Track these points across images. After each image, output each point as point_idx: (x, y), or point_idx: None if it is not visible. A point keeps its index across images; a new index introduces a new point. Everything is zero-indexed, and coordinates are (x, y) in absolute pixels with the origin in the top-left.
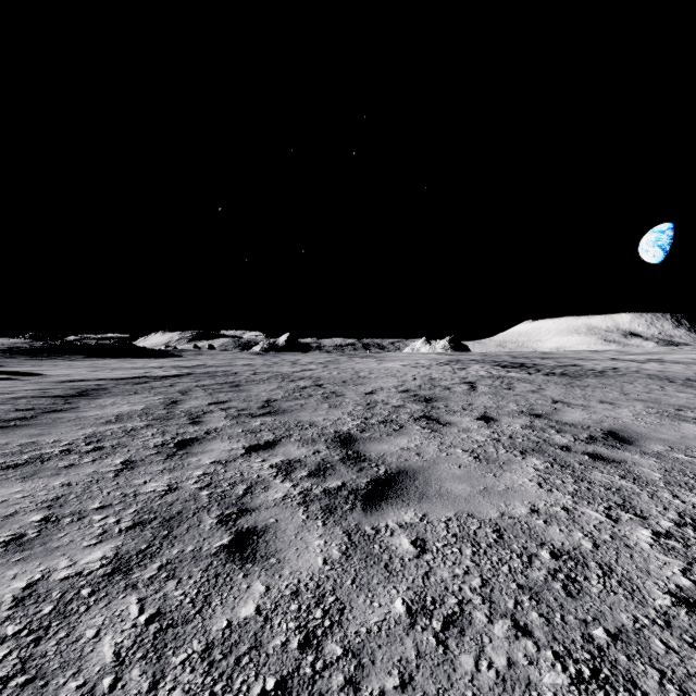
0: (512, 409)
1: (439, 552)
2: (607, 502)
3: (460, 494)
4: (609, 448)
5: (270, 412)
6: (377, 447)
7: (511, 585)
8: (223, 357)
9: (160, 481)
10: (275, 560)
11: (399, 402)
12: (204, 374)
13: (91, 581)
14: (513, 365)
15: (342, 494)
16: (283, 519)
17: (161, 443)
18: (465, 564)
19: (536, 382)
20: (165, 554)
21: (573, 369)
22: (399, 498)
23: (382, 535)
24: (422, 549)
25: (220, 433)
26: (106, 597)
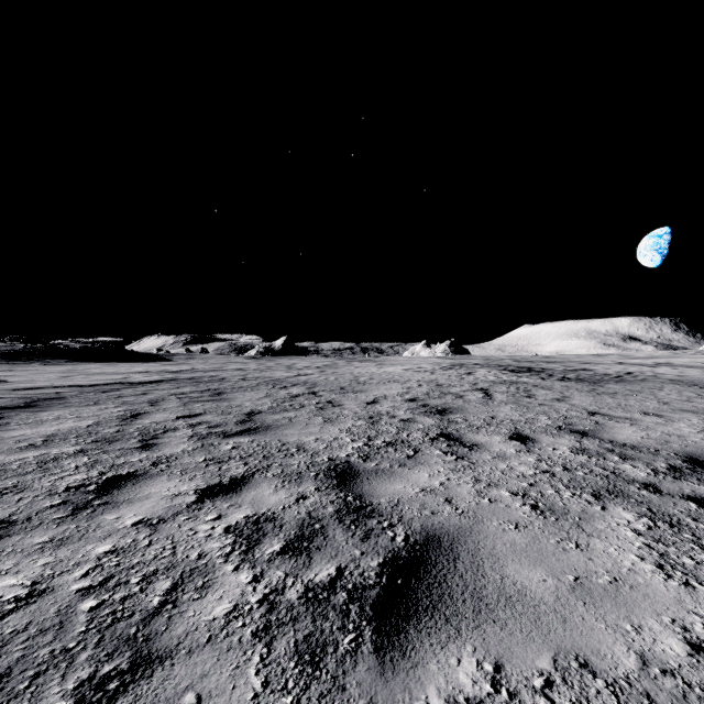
0: (546, 424)
1: None
2: None
3: (541, 596)
4: None
5: (249, 429)
6: (388, 487)
7: None
8: (216, 361)
9: (25, 571)
10: None
11: (408, 415)
12: (188, 380)
13: None
14: (521, 370)
15: (336, 601)
16: (213, 693)
17: (79, 483)
18: None
19: (555, 388)
20: None
21: (586, 373)
22: (439, 611)
23: None
24: None
25: (172, 464)
26: None
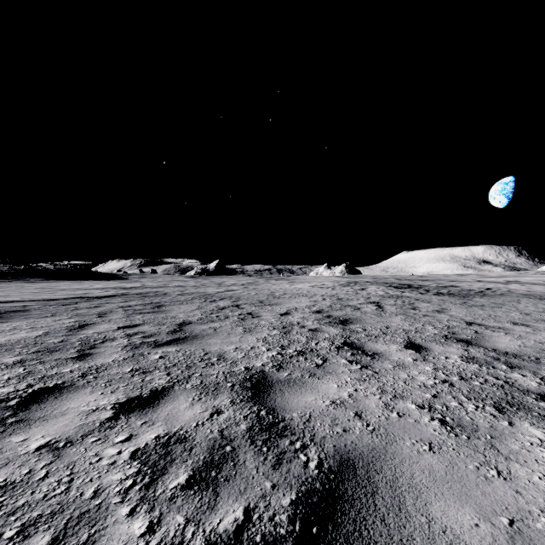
0: (434, 333)
1: None
2: None
3: None
4: None
5: (178, 339)
6: (300, 399)
7: None
8: (162, 279)
9: None
10: None
11: (315, 325)
12: (136, 295)
13: None
14: (403, 286)
15: None
16: None
17: (2, 397)
18: None
19: (434, 301)
20: None
21: (455, 289)
22: None
23: None
24: None
25: (99, 374)
26: None
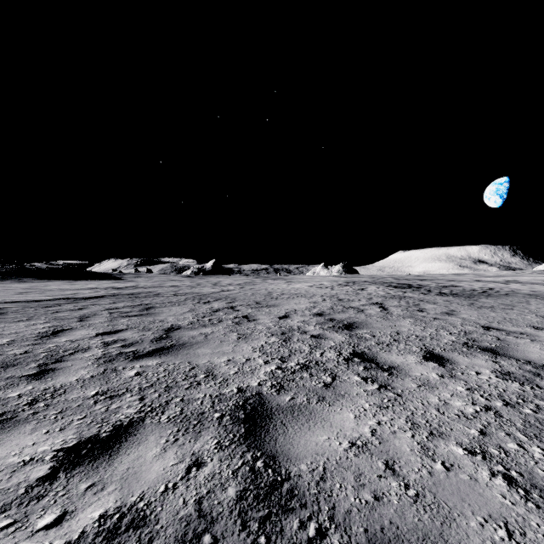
0: (452, 340)
1: None
2: None
3: None
4: None
5: (162, 349)
6: (308, 440)
7: None
8: (157, 279)
9: None
10: None
11: (318, 330)
12: (127, 295)
13: None
14: (403, 286)
15: None
16: None
17: None
18: None
19: (439, 302)
20: None
21: (457, 289)
22: None
23: None
24: None
25: (53, 401)
26: None
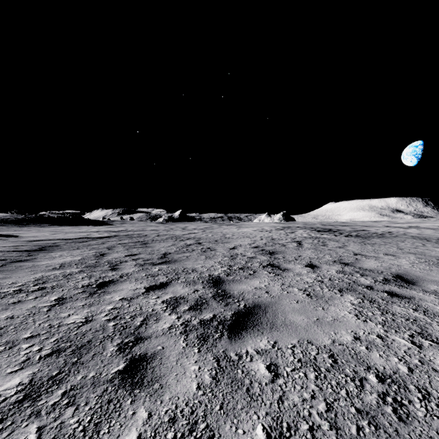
0: (328, 259)
1: (289, 377)
2: (409, 331)
3: (300, 324)
4: (400, 287)
5: (165, 262)
6: (238, 287)
7: (351, 409)
8: (139, 225)
9: (80, 314)
10: (158, 386)
11: (252, 255)
12: (125, 236)
13: (3, 408)
14: (324, 230)
15: (213, 324)
16: (168, 346)
17: (87, 284)
18: (311, 389)
19: (341, 241)
20: (71, 380)
21: (363, 232)
22: (255, 328)
23: (243, 361)
24: (275, 374)
25: (129, 276)
26: (10, 426)
